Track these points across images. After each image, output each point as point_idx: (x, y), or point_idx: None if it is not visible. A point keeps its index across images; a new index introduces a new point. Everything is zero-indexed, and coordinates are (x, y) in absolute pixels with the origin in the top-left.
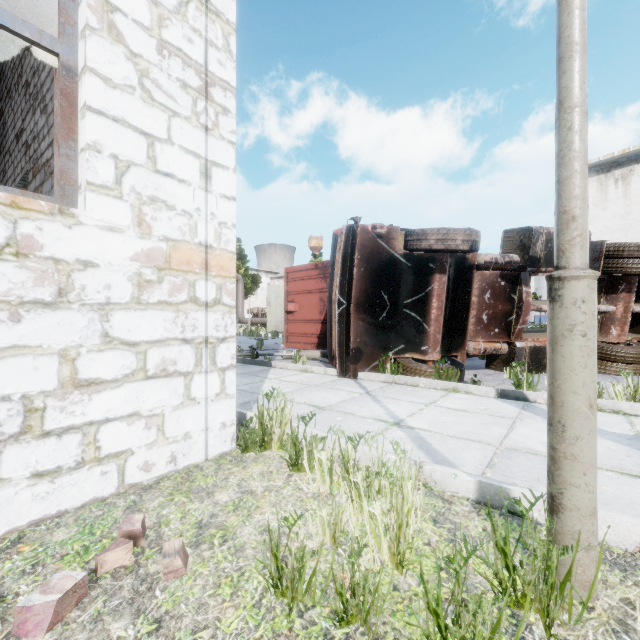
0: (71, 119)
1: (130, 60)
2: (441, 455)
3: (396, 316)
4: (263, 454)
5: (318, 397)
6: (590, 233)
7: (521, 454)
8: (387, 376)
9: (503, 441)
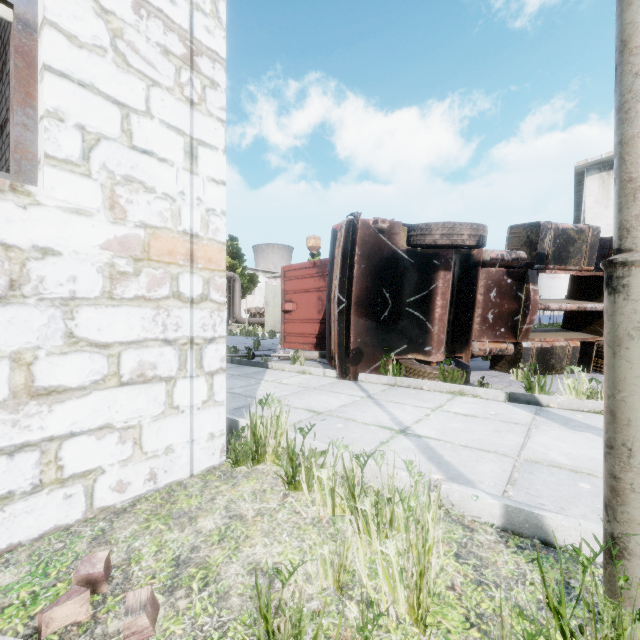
0: (29, 82)
1: (100, 17)
2: (455, 469)
3: (398, 315)
4: (256, 468)
5: (317, 401)
6: (599, 229)
7: (543, 467)
8: (389, 378)
9: (521, 452)
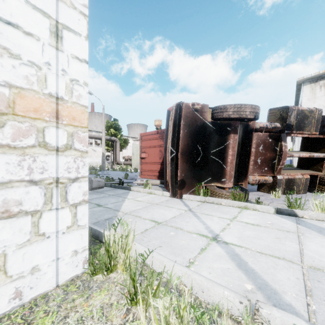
0: None
1: None
2: (260, 277)
3: (206, 160)
4: (109, 277)
5: (158, 213)
6: (322, 110)
7: None
8: (201, 197)
9: (302, 258)
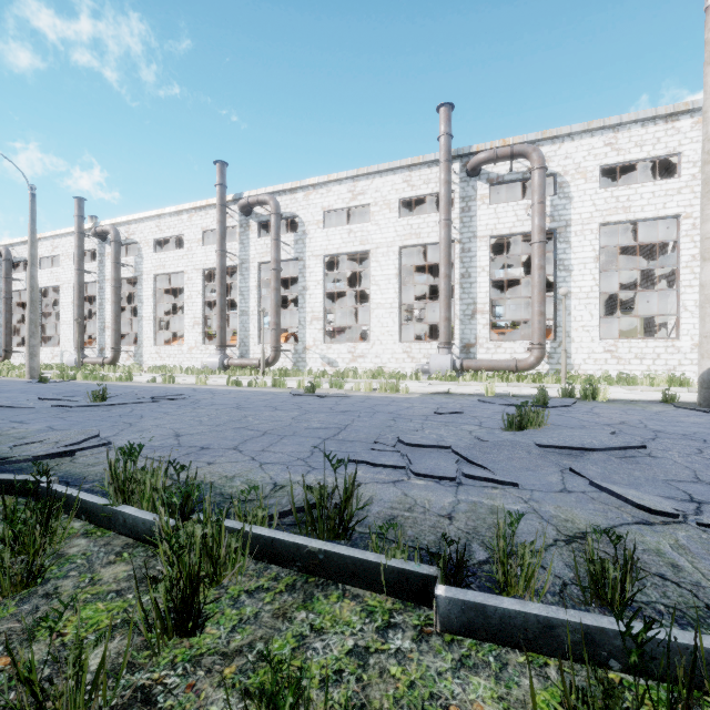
0: (679, 325)
1: (689, 313)
2: None
3: None
4: None
5: None
6: None
7: None
8: None
9: None
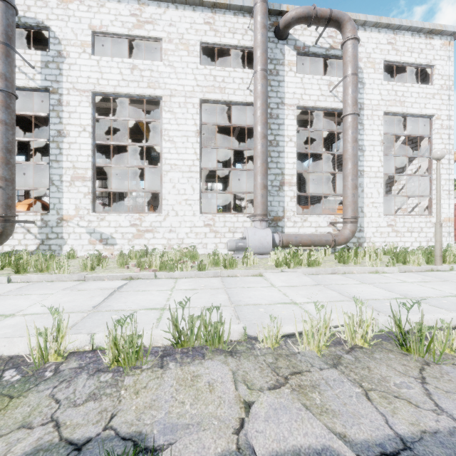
0: (431, 204)
1: None
2: None
3: None
4: None
5: None
6: None
7: None
8: None
9: None
